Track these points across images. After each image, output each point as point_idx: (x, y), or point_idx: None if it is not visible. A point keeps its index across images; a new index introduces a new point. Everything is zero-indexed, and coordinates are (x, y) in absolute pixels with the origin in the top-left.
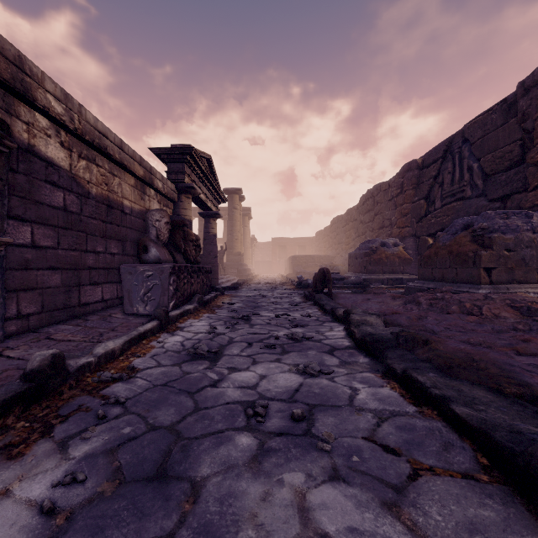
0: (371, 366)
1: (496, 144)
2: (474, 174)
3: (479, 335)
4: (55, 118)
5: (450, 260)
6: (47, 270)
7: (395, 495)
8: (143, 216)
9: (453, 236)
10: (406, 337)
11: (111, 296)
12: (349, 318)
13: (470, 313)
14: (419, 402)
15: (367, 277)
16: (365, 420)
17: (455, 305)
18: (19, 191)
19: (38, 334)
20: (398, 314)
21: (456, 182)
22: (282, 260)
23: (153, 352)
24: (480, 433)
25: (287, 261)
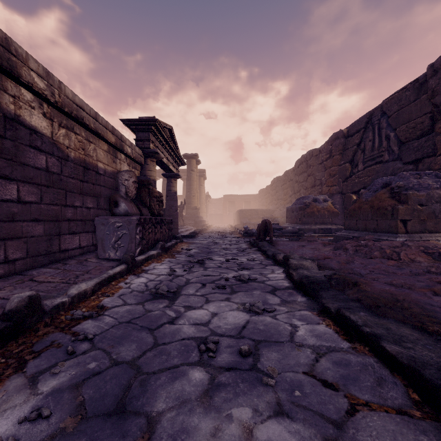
0: (308, 305)
1: (409, 116)
2: (391, 141)
3: (400, 278)
4: (38, 93)
5: (371, 213)
6: (31, 221)
7: (335, 431)
8: (115, 176)
9: (374, 193)
10: (338, 279)
11: (87, 243)
12: (288, 262)
13: (390, 258)
14: (352, 338)
15: (302, 227)
16: (304, 356)
17: (377, 251)
18: (6, 154)
19: (22, 277)
20: (329, 259)
21: (375, 149)
22: (231, 213)
23: (120, 292)
24: (410, 370)
25: (235, 214)
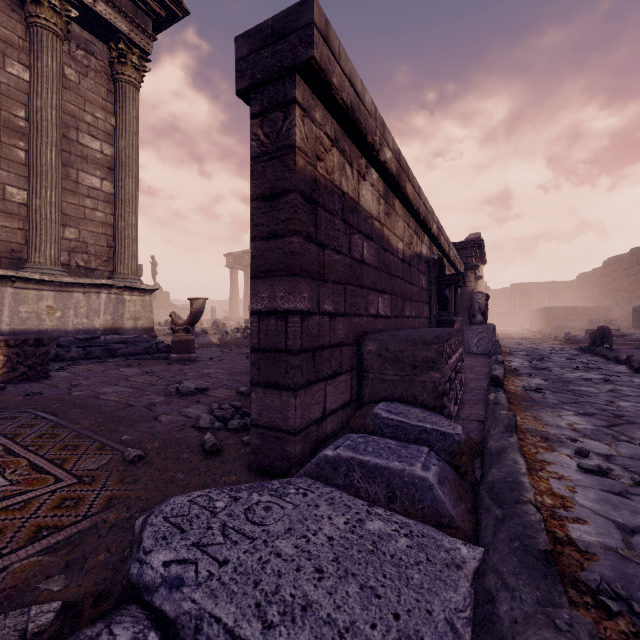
0: None
1: None
2: None
3: None
4: (449, 259)
5: None
6: None
7: None
8: None
9: None
10: None
11: None
12: (630, 358)
13: None
14: None
15: None
16: (636, 383)
17: None
18: None
19: None
20: None
21: None
22: (524, 310)
23: (513, 366)
24: None
25: (533, 313)
